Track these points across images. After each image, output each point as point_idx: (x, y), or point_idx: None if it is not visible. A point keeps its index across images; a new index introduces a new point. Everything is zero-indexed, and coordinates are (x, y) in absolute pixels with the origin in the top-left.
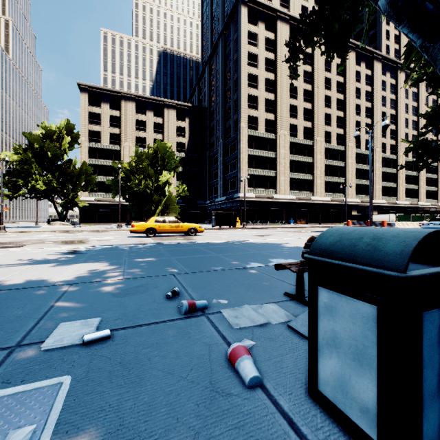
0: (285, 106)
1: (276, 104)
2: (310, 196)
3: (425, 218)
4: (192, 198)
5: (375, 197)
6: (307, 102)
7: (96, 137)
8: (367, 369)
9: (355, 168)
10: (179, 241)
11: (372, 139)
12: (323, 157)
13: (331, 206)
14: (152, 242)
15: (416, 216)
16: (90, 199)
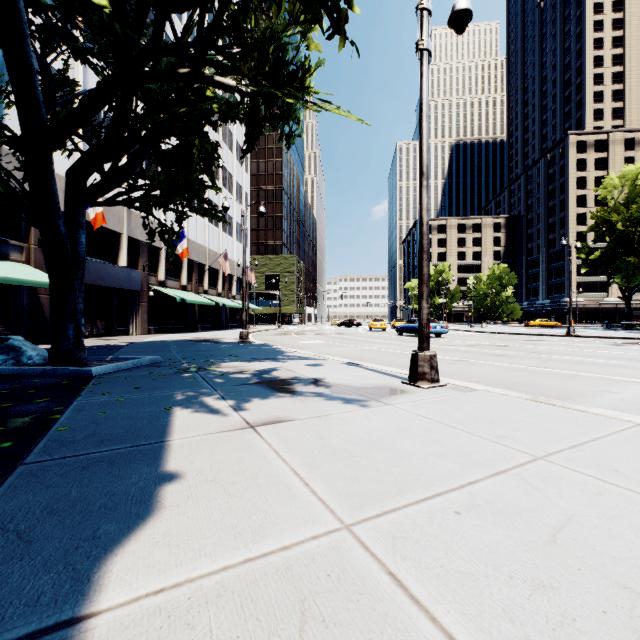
0: None
1: None
2: None
3: None
4: None
5: None
6: None
7: None
8: (605, 326)
9: None
10: None
11: None
12: None
13: None
14: None
15: None
16: None
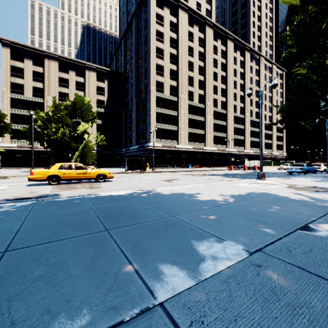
0: (185, 76)
1: (178, 74)
2: (203, 147)
3: (280, 164)
4: (110, 146)
5: (246, 148)
6: (201, 75)
7: (19, 89)
8: None
9: (233, 127)
10: (80, 191)
11: (244, 106)
12: (212, 117)
13: (217, 154)
14: (45, 193)
15: (275, 162)
16: (12, 146)
